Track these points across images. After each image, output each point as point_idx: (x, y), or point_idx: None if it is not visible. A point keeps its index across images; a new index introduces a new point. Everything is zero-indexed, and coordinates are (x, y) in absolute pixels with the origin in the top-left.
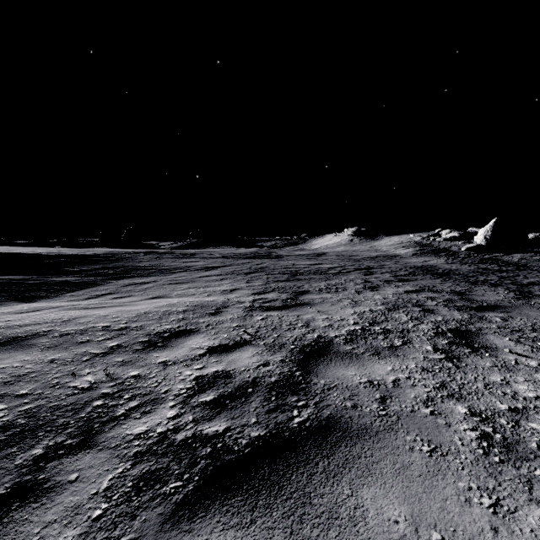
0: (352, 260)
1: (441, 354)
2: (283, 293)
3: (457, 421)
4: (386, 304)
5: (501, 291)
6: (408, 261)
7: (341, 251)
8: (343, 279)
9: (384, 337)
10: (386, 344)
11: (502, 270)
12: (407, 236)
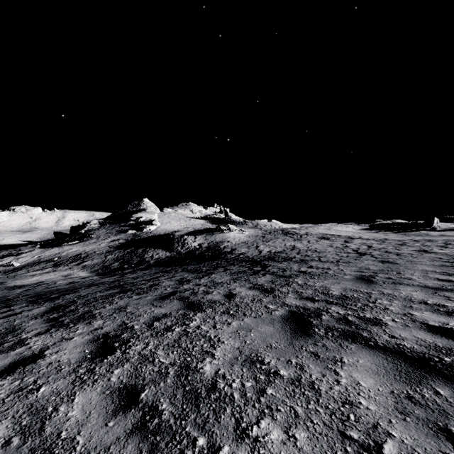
0: None
1: None
2: None
3: None
4: None
5: None
6: None
7: None
8: None
9: None
10: None
11: None
12: None
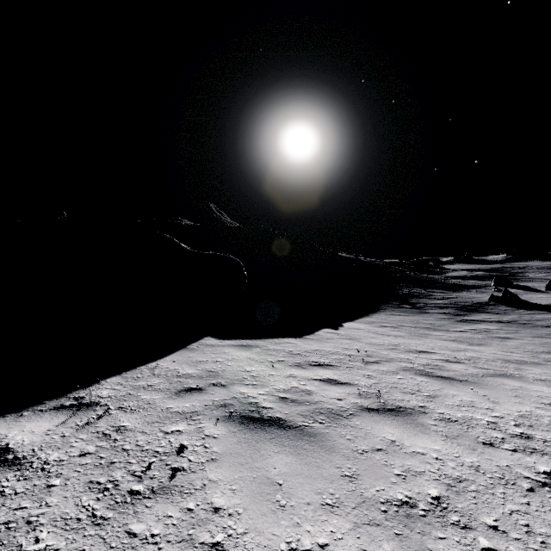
0: None
1: None
2: None
3: None
4: None
5: None
6: None
7: None
8: None
9: None
10: None
11: None
12: None
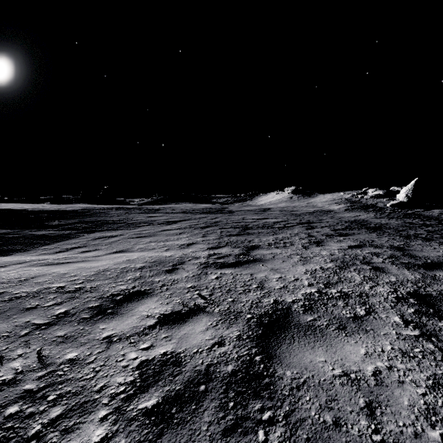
0: (293, 215)
1: (415, 329)
2: (236, 247)
3: None
4: (334, 261)
5: (436, 246)
6: (342, 215)
7: (283, 207)
8: (289, 233)
9: (344, 303)
10: (348, 314)
11: (427, 224)
12: (338, 194)
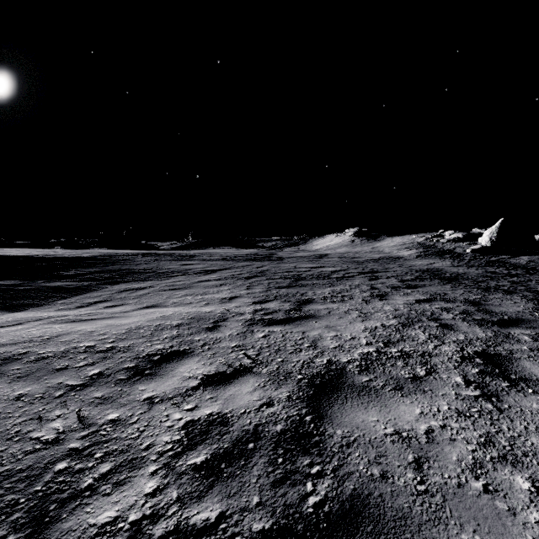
0: (355, 262)
1: (475, 390)
2: (286, 302)
3: (523, 505)
4: (398, 317)
5: (518, 300)
6: (413, 263)
7: (343, 253)
8: (348, 285)
9: (403, 363)
10: (407, 374)
11: (512, 274)
12: (409, 237)
